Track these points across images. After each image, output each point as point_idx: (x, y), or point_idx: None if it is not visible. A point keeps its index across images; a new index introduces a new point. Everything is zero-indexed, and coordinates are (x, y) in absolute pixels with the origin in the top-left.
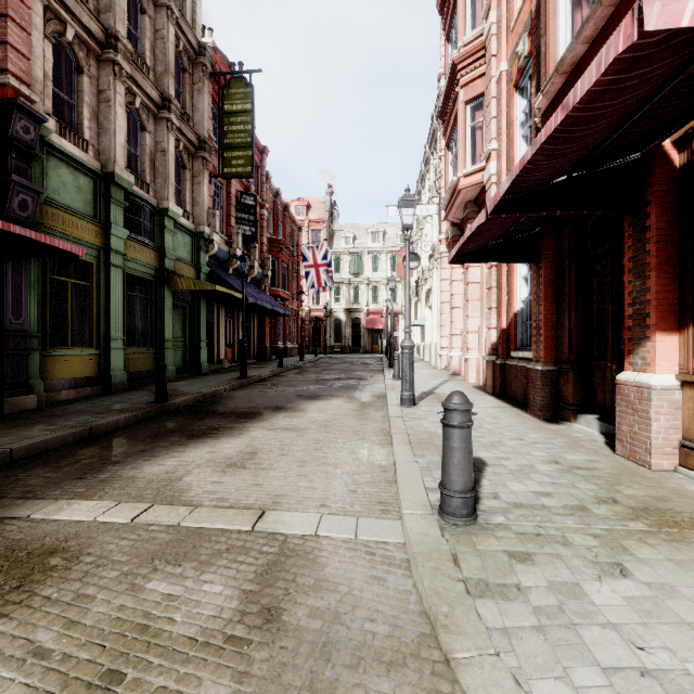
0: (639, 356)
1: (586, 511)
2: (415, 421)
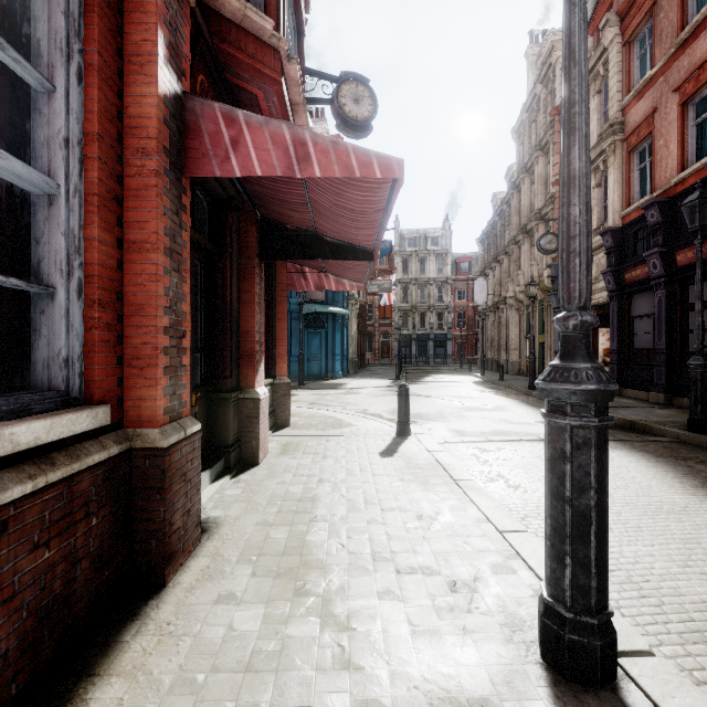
0: (260, 374)
1: (348, 437)
2: (465, 518)
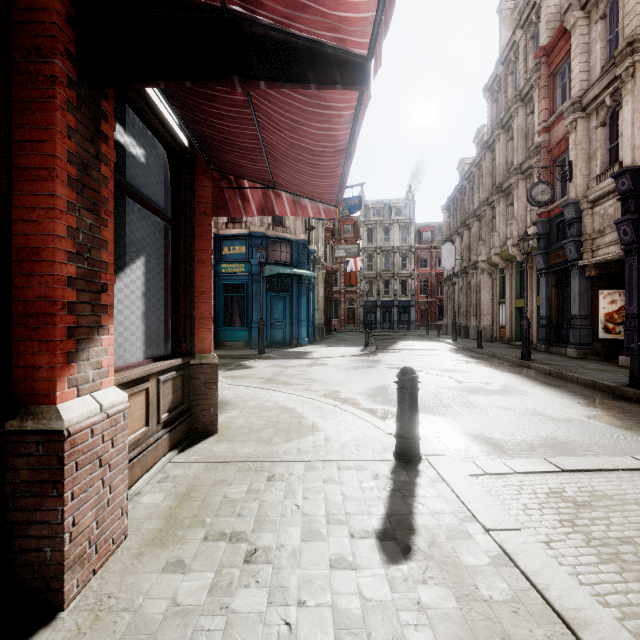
0: (91, 362)
1: (310, 466)
2: None
